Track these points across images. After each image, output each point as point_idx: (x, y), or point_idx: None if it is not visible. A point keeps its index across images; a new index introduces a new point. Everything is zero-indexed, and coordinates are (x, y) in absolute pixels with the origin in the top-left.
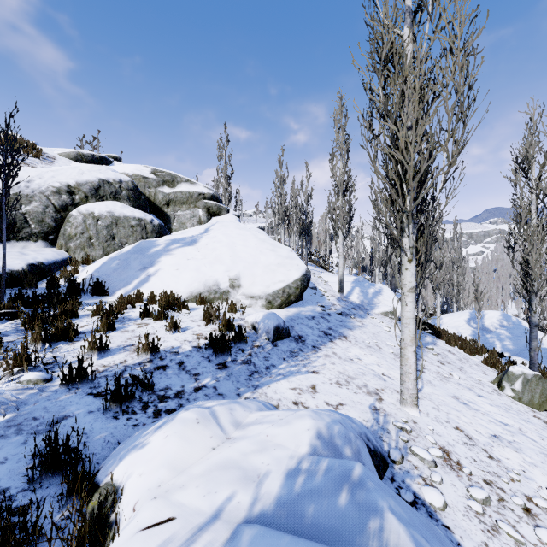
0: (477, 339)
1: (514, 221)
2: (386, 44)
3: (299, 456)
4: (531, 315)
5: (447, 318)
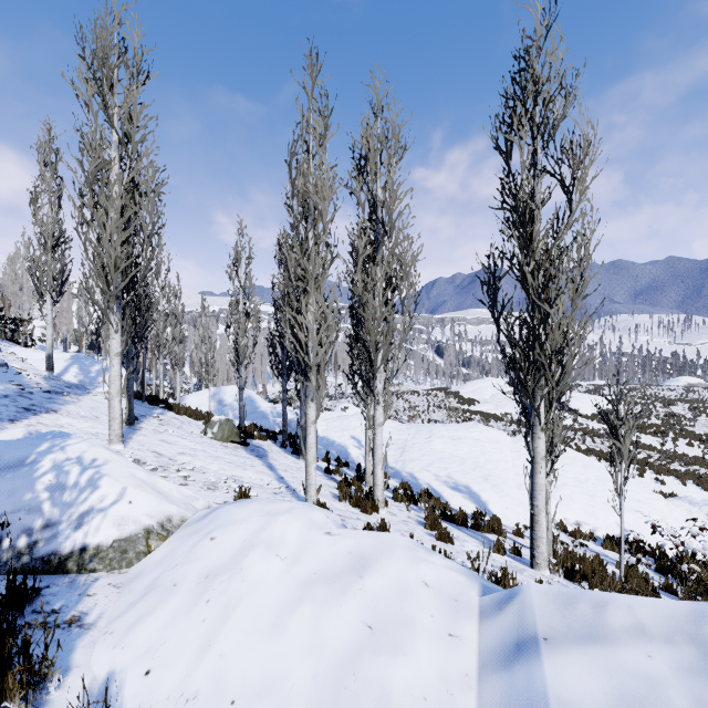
0: (216, 413)
1: (229, 306)
2: (94, 160)
3: (17, 439)
4: (240, 381)
5: (193, 397)
